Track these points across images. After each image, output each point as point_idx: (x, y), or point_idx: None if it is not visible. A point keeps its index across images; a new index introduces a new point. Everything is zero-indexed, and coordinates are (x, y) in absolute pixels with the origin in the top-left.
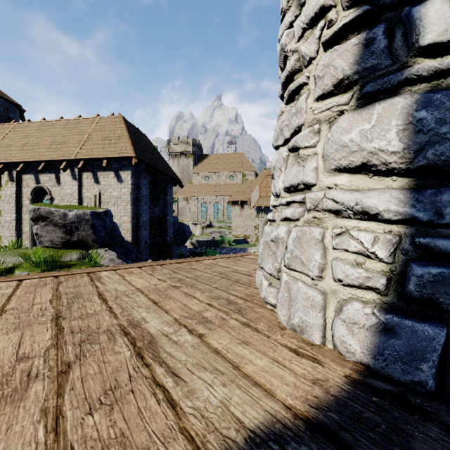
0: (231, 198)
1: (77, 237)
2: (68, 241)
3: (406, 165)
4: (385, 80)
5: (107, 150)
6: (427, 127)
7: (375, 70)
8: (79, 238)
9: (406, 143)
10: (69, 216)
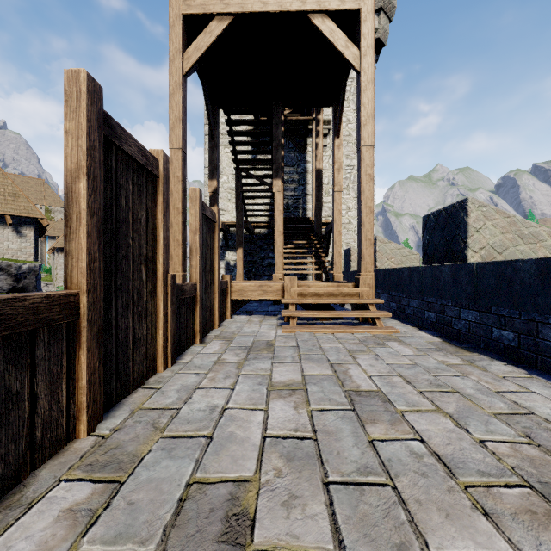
0: (58, 244)
1: (23, 284)
2: (14, 287)
3: (225, 269)
4: (223, 258)
5: (6, 206)
6: (226, 265)
7: (222, 257)
8: (23, 285)
9: (225, 266)
10: (23, 268)
